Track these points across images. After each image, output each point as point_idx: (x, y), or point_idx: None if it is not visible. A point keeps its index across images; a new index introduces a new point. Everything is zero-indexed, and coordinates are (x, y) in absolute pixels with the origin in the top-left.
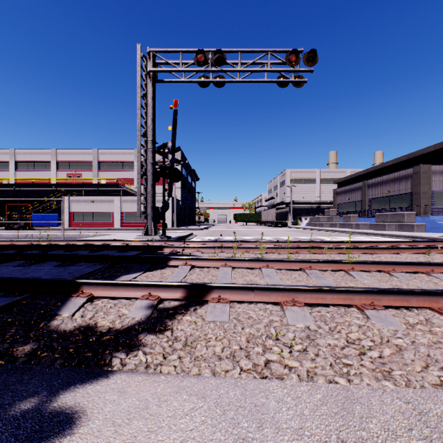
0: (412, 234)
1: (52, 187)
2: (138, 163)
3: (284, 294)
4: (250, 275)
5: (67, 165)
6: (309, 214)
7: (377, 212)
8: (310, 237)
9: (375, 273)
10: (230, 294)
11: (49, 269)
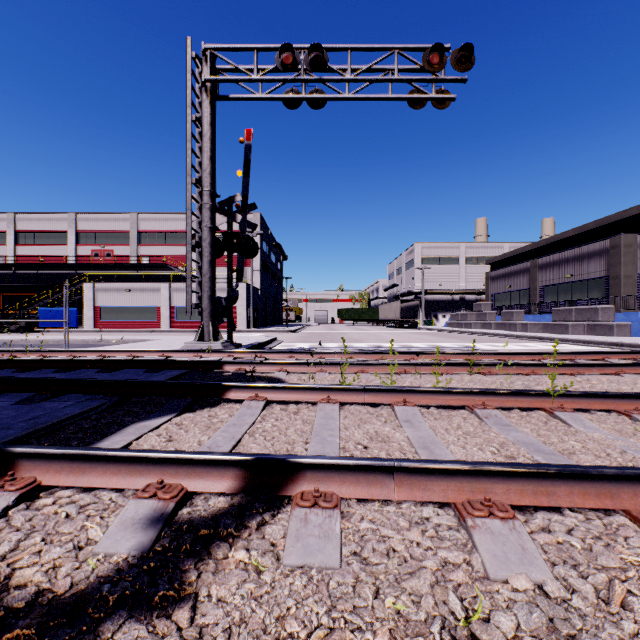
0: (614, 340)
1: (69, 269)
2: (188, 226)
3: (460, 483)
4: (375, 419)
5: (92, 237)
6: (449, 309)
7: (554, 305)
8: (456, 343)
9: (601, 414)
10: (340, 482)
11: (1, 409)
